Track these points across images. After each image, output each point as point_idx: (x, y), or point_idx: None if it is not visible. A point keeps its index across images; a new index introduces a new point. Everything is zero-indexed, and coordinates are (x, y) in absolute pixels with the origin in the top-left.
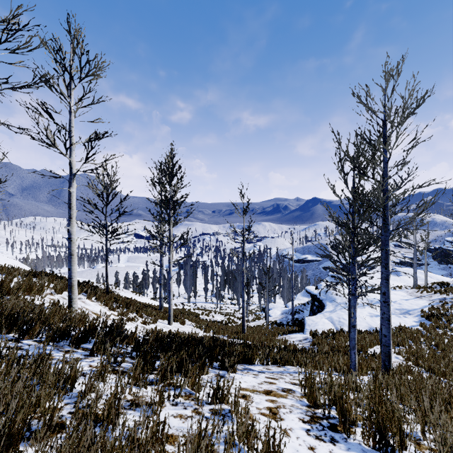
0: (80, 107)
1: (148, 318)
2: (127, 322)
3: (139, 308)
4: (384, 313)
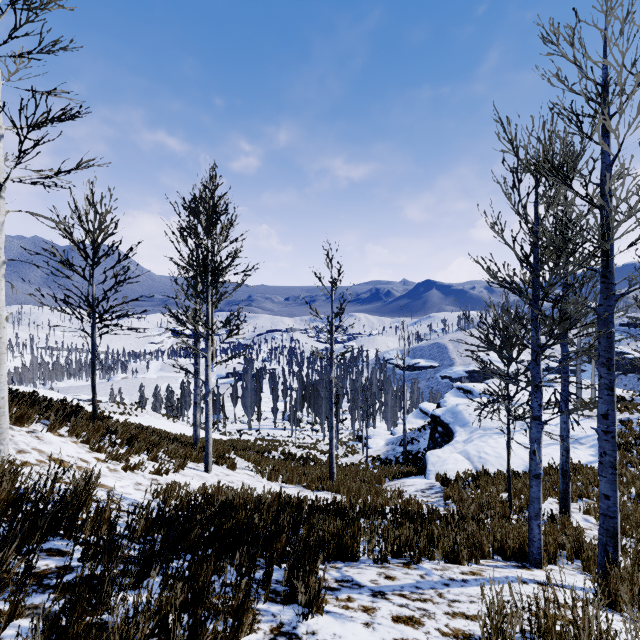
0: (13, 56)
1: (170, 461)
2: (123, 472)
3: (153, 444)
4: (605, 454)
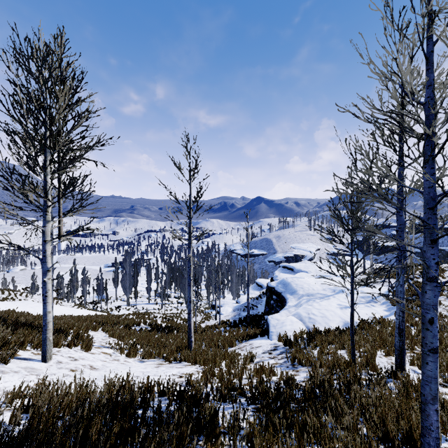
0: None
1: None
2: None
3: None
4: None
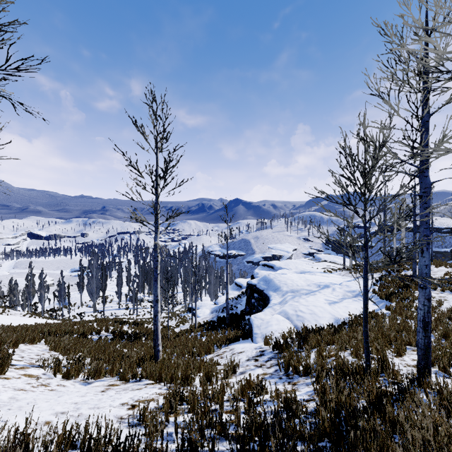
0: None
1: None
2: None
3: None
4: None
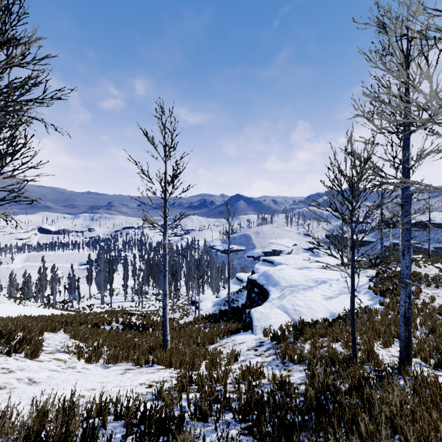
0: None
1: None
2: None
3: None
4: None
